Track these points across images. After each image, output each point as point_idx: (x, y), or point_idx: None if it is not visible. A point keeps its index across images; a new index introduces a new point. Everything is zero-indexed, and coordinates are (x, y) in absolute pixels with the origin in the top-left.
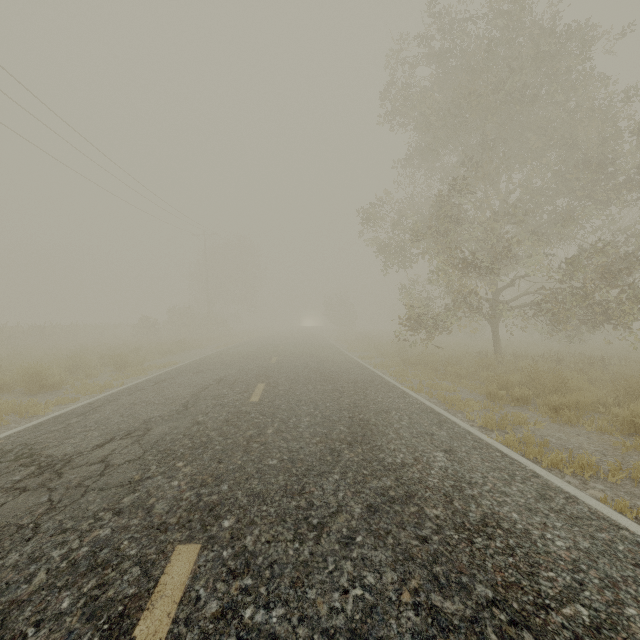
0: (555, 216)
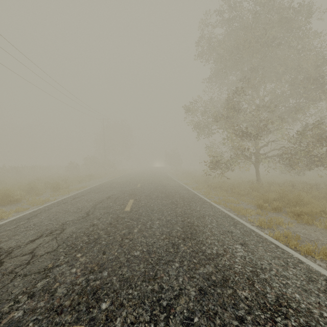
0: (290, 108)
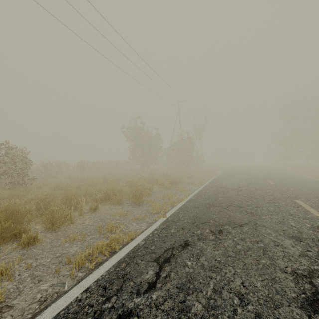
0: None
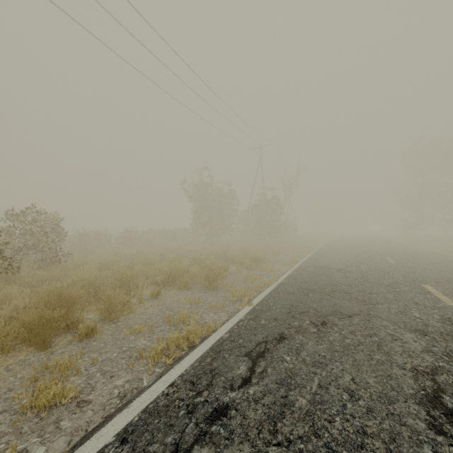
0: None
